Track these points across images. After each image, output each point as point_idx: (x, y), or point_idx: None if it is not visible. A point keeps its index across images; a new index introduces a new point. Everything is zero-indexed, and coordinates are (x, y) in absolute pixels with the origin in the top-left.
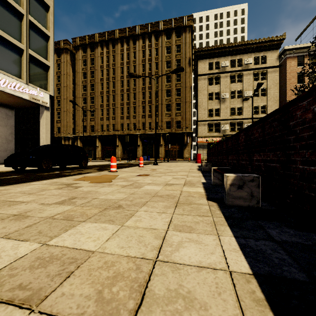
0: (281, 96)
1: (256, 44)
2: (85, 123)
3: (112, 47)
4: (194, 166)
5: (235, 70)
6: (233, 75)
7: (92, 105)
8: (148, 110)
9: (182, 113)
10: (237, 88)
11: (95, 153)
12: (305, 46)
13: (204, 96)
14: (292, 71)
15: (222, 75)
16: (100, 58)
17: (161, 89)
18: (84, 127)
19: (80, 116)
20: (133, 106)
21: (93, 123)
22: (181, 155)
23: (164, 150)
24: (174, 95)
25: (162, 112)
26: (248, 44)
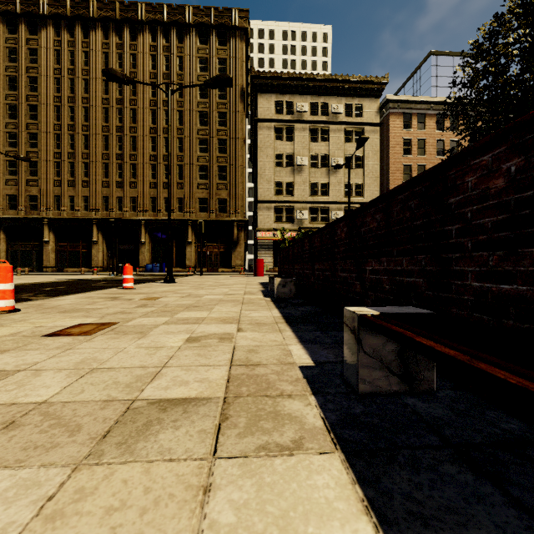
0: (381, 171)
1: (348, 83)
2: (13, 189)
3: (84, 35)
4: (254, 285)
5: (317, 121)
6: (315, 128)
7: (31, 151)
8: (163, 173)
9: (229, 185)
10: (320, 151)
11: (41, 256)
12: (413, 100)
13: (267, 157)
14: (396, 135)
15: (298, 126)
16: (54, 52)
17: (190, 136)
18: (12, 199)
19: (1, 174)
20: (131, 163)
21: (34, 191)
22: (227, 261)
23: (195, 253)
24: (215, 150)
25: (191, 181)
26: (337, 80)
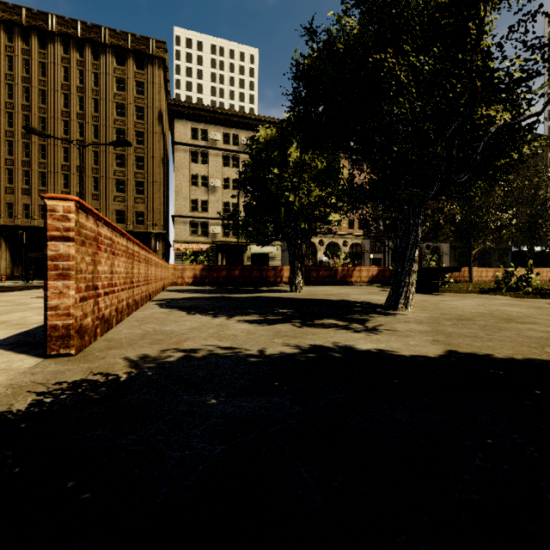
0: None
1: (255, 120)
2: None
3: None
4: None
5: (229, 149)
6: (227, 155)
7: None
8: (77, 184)
9: (147, 199)
10: (232, 175)
11: None
12: None
13: (184, 177)
14: None
15: (212, 152)
16: None
17: (106, 151)
18: None
19: None
20: (40, 171)
21: None
22: None
23: None
24: (132, 166)
25: (107, 193)
26: (246, 117)
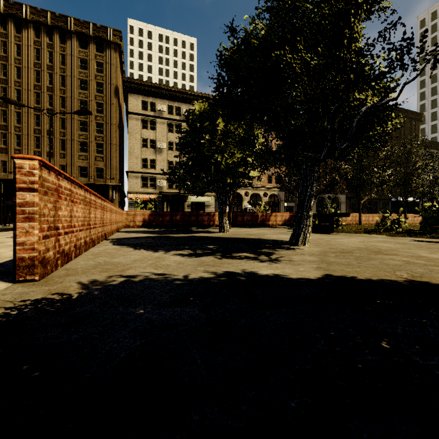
0: None
1: (194, 96)
2: None
3: None
4: None
5: (173, 119)
6: (171, 123)
7: None
8: (47, 145)
9: (106, 158)
10: (175, 140)
11: None
12: None
13: (136, 140)
14: None
15: (159, 121)
16: None
17: (72, 118)
18: None
19: None
20: (16, 133)
21: None
22: None
23: None
24: (93, 131)
25: (72, 152)
26: (186, 93)
